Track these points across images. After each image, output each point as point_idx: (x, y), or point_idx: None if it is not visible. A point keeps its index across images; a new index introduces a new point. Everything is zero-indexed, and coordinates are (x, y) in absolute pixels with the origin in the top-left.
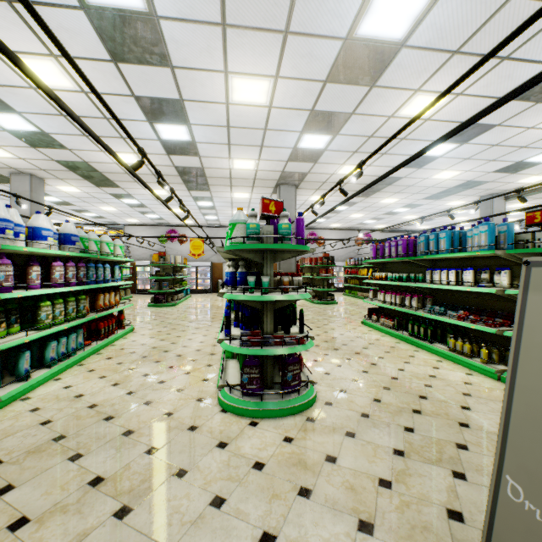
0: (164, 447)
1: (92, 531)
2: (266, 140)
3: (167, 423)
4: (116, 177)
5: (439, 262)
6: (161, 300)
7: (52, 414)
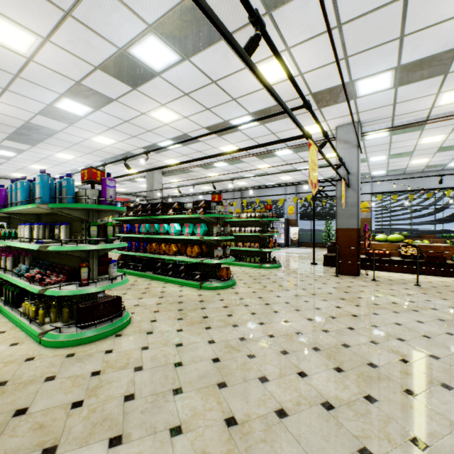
0: None
1: None
2: None
3: None
4: None
5: (43, 217)
6: None
7: None
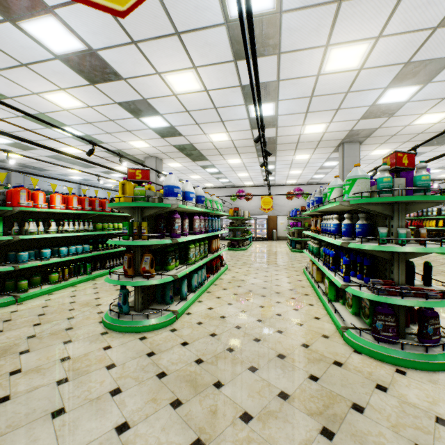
0: (323, 377)
1: (311, 444)
2: (344, 102)
3: (309, 354)
4: (208, 152)
5: None
6: (235, 245)
7: (213, 329)
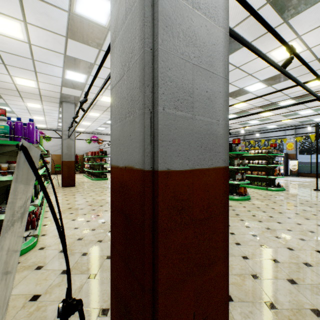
0: None
1: None
2: (37, 67)
3: None
4: None
5: None
6: None
7: None
